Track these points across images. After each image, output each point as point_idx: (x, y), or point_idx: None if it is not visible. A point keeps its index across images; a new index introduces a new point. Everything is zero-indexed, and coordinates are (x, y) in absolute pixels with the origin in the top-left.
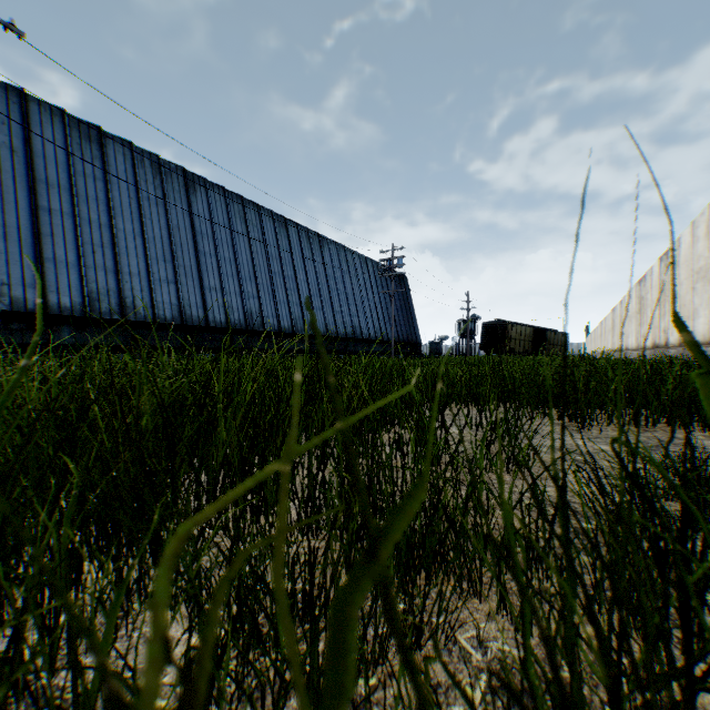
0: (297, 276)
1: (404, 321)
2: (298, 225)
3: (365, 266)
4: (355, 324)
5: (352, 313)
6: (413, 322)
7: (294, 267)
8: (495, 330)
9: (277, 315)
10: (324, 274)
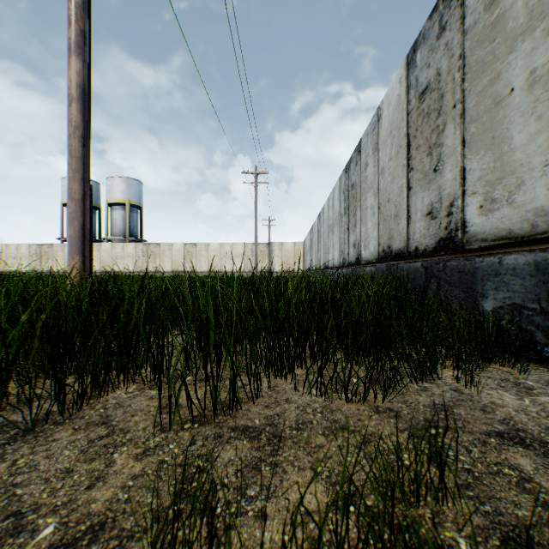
0: None
1: None
2: None
3: None
4: None
5: None
6: None
7: None
8: None
9: None
10: None
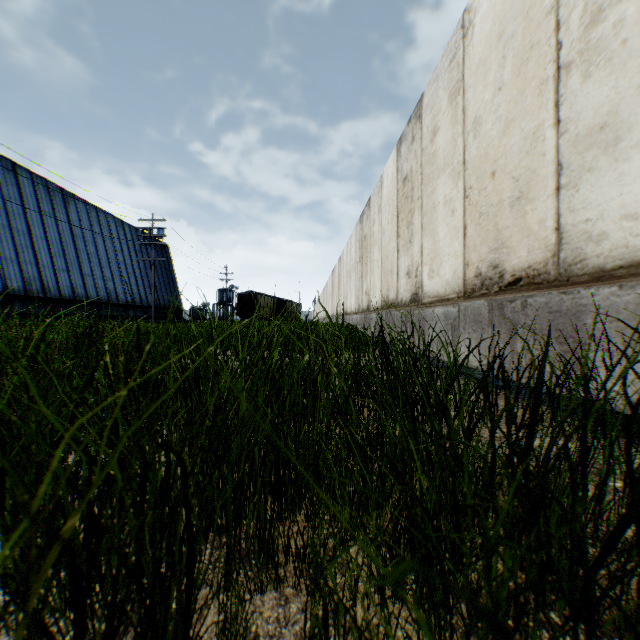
0: (33, 232)
1: (166, 287)
2: (34, 174)
3: (122, 230)
4: (110, 288)
5: (106, 277)
6: (175, 289)
7: (28, 221)
8: (248, 299)
9: (3, 274)
10: (70, 233)
